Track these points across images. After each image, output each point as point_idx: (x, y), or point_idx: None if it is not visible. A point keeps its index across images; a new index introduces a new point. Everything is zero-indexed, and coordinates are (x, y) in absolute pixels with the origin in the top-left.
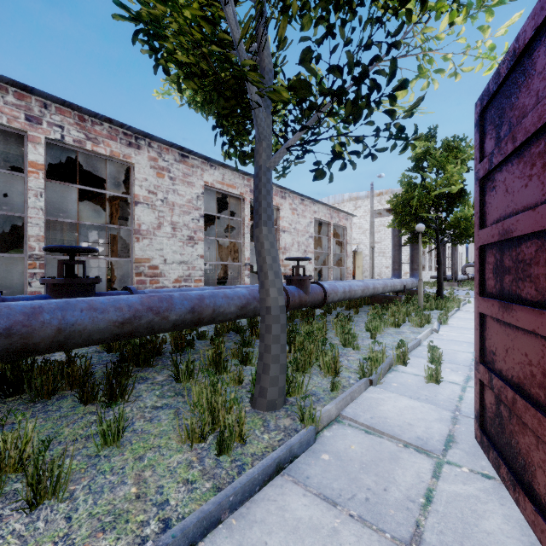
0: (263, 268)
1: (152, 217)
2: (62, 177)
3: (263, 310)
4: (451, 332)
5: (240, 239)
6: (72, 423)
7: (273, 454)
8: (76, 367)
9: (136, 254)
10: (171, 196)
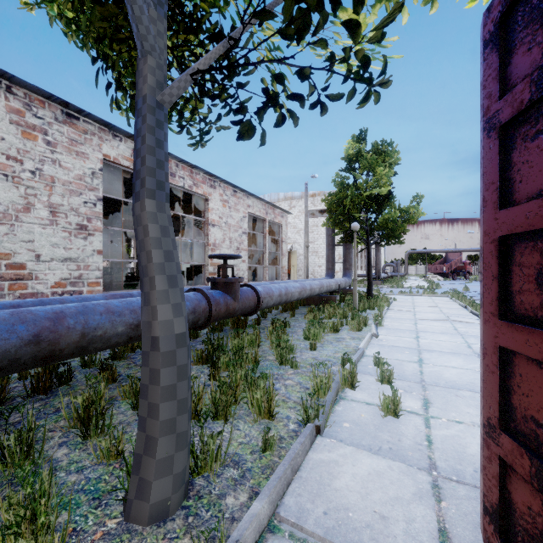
0: (147, 270)
1: (13, 195)
2: None
3: (146, 342)
4: (389, 335)
5: None
6: None
7: None
8: None
9: None
10: (48, 168)
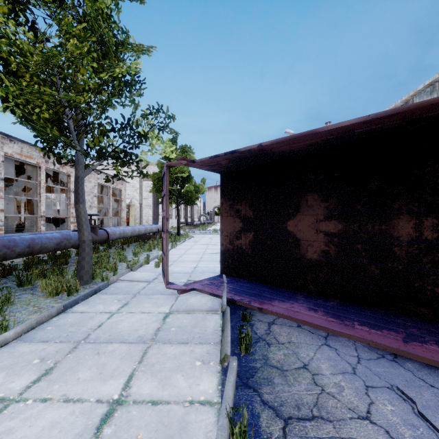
0: (80, 223)
1: None
2: None
3: (81, 242)
4: (175, 251)
5: (35, 197)
6: None
7: (93, 288)
8: None
9: None
10: None
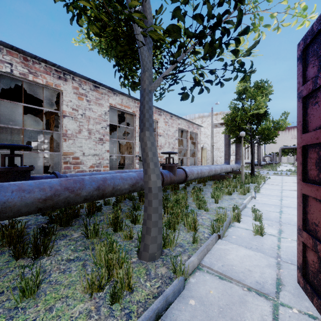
0: (146, 160)
1: (75, 126)
2: (16, 99)
3: (146, 189)
4: (263, 198)
5: (132, 140)
6: (3, 276)
7: (153, 305)
8: (14, 230)
9: (64, 149)
10: (87, 112)
